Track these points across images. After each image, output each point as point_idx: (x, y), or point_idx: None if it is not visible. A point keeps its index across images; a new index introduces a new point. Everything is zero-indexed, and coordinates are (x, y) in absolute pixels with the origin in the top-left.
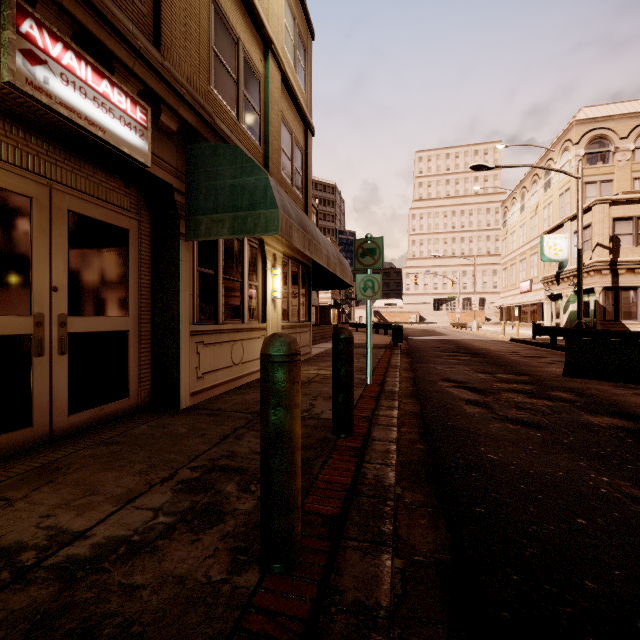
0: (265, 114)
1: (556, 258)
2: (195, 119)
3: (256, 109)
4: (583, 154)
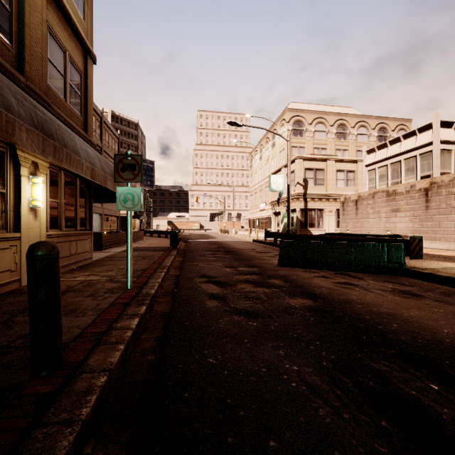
0: (20, 14)
1: (277, 189)
2: None
3: (3, 2)
4: (291, 129)
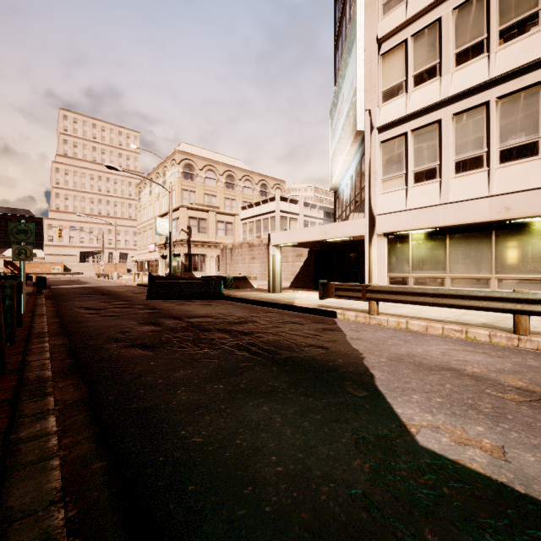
0: None
1: (164, 233)
2: None
3: None
4: (182, 172)
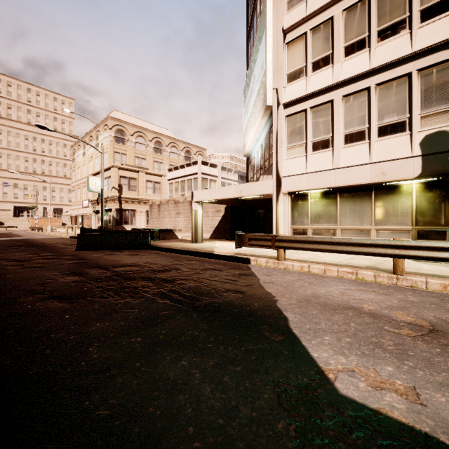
0: None
1: (96, 190)
2: None
3: None
4: (114, 136)
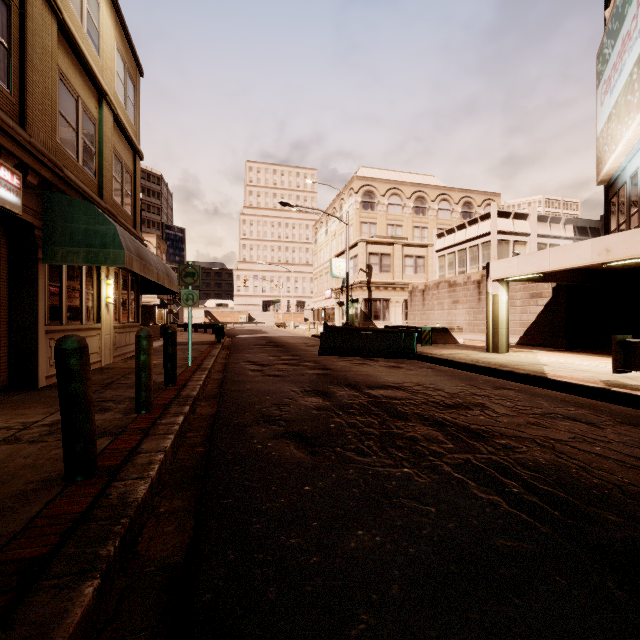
0: (100, 151)
1: (340, 276)
2: (52, 175)
3: (92, 149)
4: (360, 201)
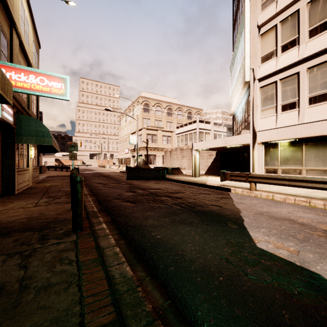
0: None
1: (133, 143)
2: (20, 107)
3: None
4: (143, 108)
